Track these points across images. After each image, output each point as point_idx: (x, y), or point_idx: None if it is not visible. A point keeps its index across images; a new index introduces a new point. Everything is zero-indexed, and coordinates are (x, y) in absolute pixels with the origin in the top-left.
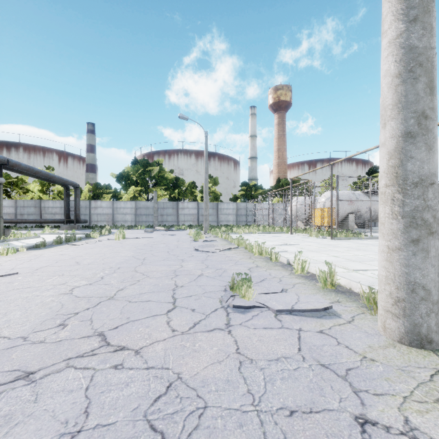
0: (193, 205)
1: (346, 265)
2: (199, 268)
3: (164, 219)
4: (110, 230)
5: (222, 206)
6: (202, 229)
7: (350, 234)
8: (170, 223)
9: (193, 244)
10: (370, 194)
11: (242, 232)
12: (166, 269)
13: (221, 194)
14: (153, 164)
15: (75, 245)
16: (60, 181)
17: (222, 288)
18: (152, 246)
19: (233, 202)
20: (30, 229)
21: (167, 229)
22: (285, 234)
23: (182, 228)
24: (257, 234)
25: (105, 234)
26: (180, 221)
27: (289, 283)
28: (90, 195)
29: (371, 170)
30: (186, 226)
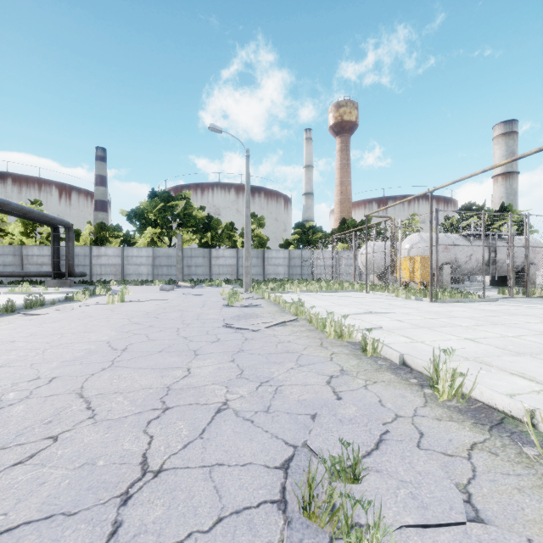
0: (230, 253)
1: (518, 366)
2: (222, 379)
3: (193, 271)
4: (110, 288)
5: (270, 255)
6: (242, 285)
7: (456, 295)
8: (200, 277)
9: (225, 312)
10: (482, 236)
11: (298, 290)
12: (150, 385)
13: (268, 238)
14: (178, 198)
15: (32, 316)
16: (41, 218)
17: (274, 484)
18: (157, 317)
19: (284, 249)
20: (4, 285)
21: (193, 285)
22: (358, 294)
23: (216, 283)
24: (319, 293)
25: (101, 293)
26: (214, 274)
27: (450, 449)
28: (93, 239)
29: (464, 207)
30: (220, 281)
